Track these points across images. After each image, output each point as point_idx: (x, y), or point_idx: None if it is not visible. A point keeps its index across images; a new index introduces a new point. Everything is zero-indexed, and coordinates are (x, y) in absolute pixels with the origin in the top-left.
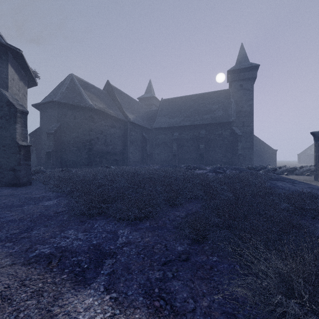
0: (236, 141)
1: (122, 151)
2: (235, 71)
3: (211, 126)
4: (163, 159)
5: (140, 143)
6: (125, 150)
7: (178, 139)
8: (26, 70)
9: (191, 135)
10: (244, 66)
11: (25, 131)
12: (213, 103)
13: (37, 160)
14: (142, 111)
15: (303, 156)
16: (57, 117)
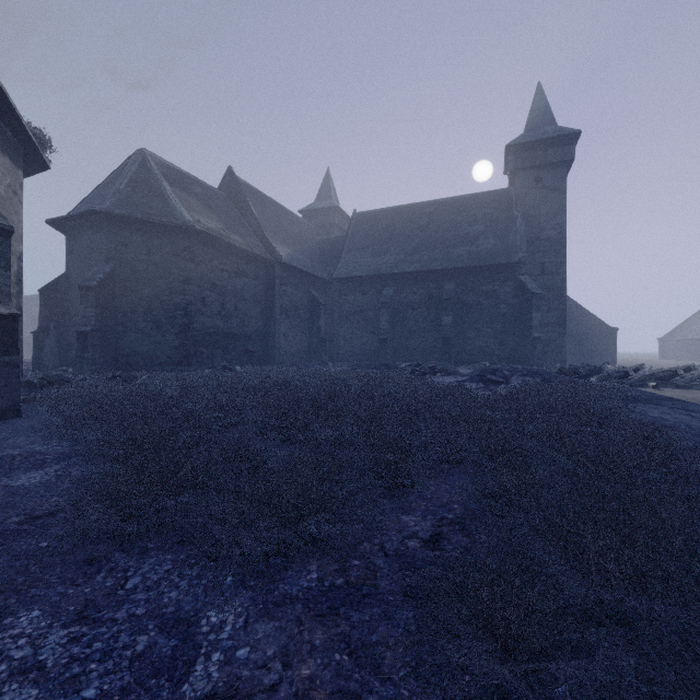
0: (526, 309)
1: (264, 332)
2: (523, 147)
3: (468, 273)
4: (357, 349)
5: (304, 313)
6: (269, 328)
7: (392, 304)
8: (16, 127)
9: (423, 294)
10: (545, 134)
11: (5, 278)
12: (473, 221)
13: (58, 353)
14: (309, 240)
15: (671, 342)
16: (105, 249)
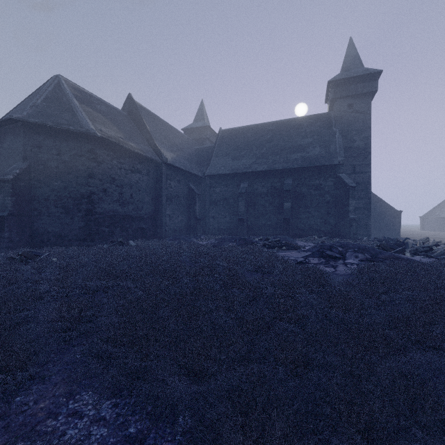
0: (345, 197)
1: (154, 214)
2: (340, 82)
3: (301, 172)
4: (222, 226)
5: (184, 200)
6: (158, 211)
7: (247, 194)
8: None
9: (269, 187)
10: (356, 73)
11: None
12: (304, 135)
13: None
14: (188, 148)
15: (429, 219)
16: (22, 150)
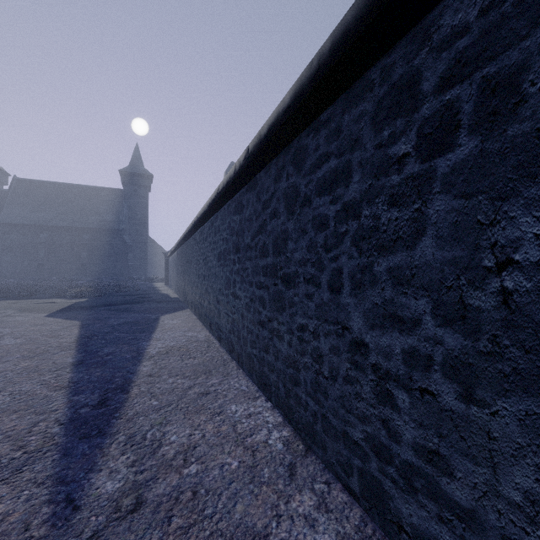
0: (126, 251)
1: None
2: (128, 173)
3: (97, 231)
4: (19, 270)
5: None
6: None
7: (47, 243)
8: None
9: (69, 239)
10: (138, 171)
11: None
12: (102, 203)
13: None
14: None
15: None
16: None
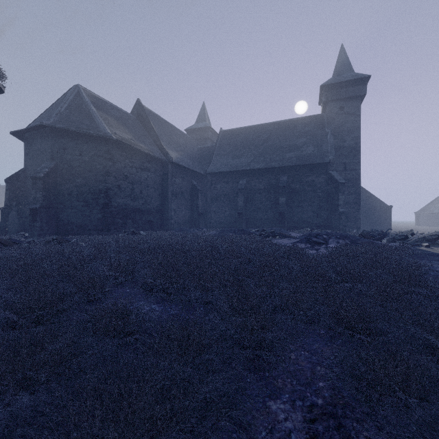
0: (335, 193)
1: (160, 208)
2: (332, 86)
3: (296, 169)
4: (223, 219)
5: (188, 196)
6: (164, 206)
7: (245, 190)
8: None
9: (266, 183)
10: (346, 78)
11: None
12: (299, 135)
13: (19, 222)
14: (191, 148)
15: (423, 215)
16: (50, 152)
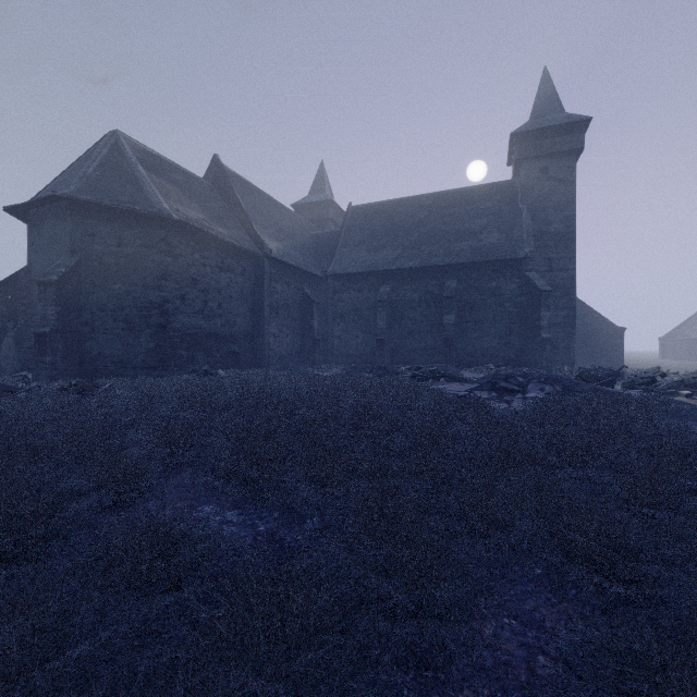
0: (534, 307)
1: (252, 332)
2: (529, 135)
3: (471, 269)
4: (352, 350)
5: (296, 312)
6: (258, 328)
7: (389, 303)
8: None
9: (422, 292)
10: (553, 121)
11: None
12: (475, 214)
13: (18, 356)
14: (302, 234)
15: (672, 342)
16: (69, 240)
